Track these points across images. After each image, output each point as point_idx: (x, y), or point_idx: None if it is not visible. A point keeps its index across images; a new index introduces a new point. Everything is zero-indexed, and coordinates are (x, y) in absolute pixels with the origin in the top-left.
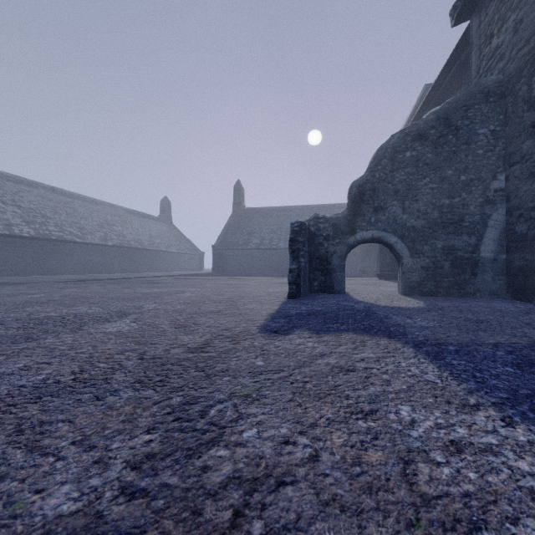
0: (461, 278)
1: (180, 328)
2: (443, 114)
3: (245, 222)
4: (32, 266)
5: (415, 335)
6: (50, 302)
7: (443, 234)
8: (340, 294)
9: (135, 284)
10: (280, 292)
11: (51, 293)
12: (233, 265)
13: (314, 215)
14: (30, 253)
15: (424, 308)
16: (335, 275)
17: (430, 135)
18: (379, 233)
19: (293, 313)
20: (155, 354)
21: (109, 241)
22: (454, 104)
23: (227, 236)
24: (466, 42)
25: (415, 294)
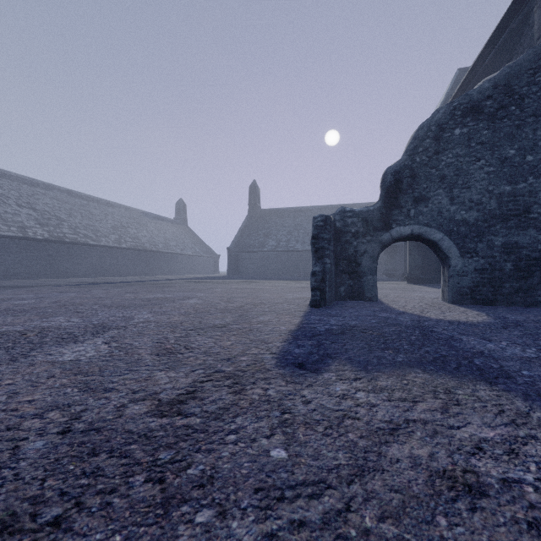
0: (526, 283)
1: (164, 355)
2: (503, 81)
3: (261, 224)
4: (46, 269)
5: (526, 377)
6: (31, 310)
7: (503, 228)
8: (372, 302)
9: (142, 288)
10: (300, 298)
11: (43, 299)
12: (249, 268)
13: (341, 208)
14: (44, 256)
15: (494, 324)
16: (366, 279)
17: (485, 106)
18: (421, 229)
19: (321, 329)
20: (95, 419)
21: (124, 243)
22: (517, 67)
23: (243, 238)
24: (521, 3)
25: (466, 302)
